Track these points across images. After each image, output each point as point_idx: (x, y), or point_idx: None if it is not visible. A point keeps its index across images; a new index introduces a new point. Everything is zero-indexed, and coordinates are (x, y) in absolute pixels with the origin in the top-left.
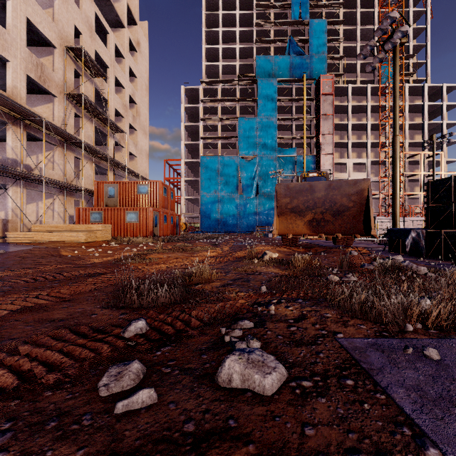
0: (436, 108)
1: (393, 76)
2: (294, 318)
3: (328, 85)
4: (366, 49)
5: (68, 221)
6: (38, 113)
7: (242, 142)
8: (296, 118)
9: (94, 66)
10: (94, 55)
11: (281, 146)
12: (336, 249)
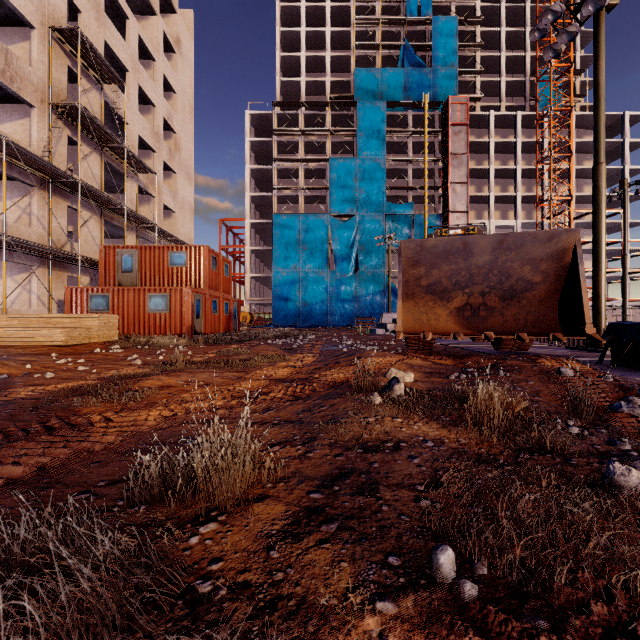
0: (614, 147)
1: (595, 62)
2: None
3: (460, 111)
4: (546, 20)
5: (55, 309)
6: None
7: (335, 193)
8: (413, 159)
9: (101, 64)
10: (103, 48)
11: (391, 200)
12: (515, 360)
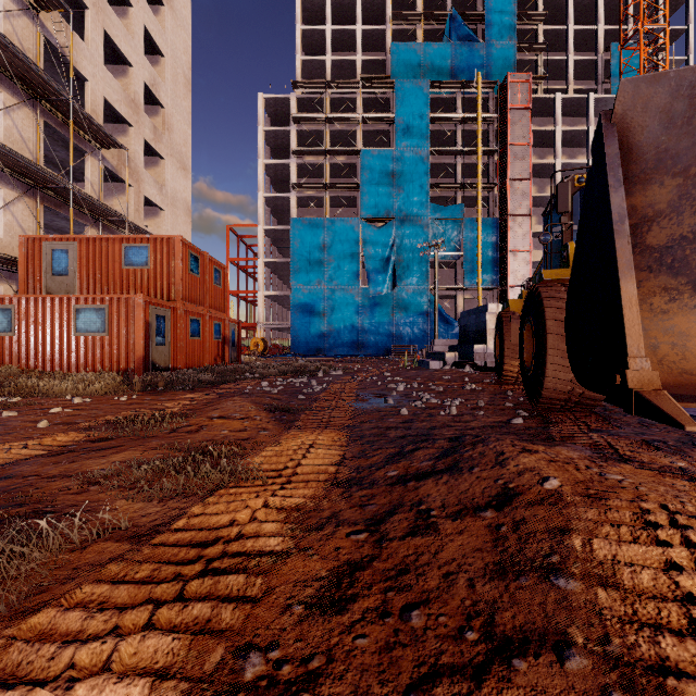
0: None
1: None
2: None
3: (521, 91)
4: None
5: None
6: None
7: (367, 193)
8: (463, 152)
9: None
10: None
11: (435, 203)
12: None
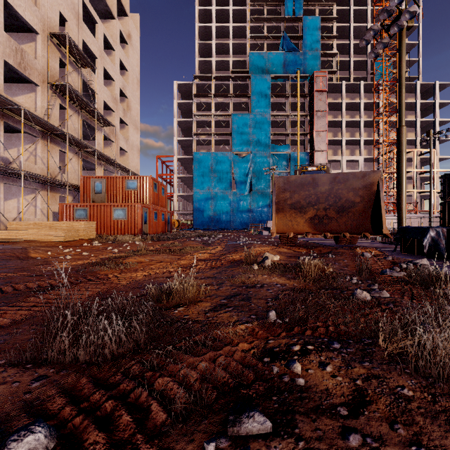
0: (428, 106)
1: (399, 62)
2: (346, 400)
3: (321, 81)
4: (369, 34)
5: (51, 218)
6: (17, 102)
7: (236, 138)
8: (289, 115)
9: (80, 55)
10: (81, 44)
11: (274, 143)
12: (342, 249)
